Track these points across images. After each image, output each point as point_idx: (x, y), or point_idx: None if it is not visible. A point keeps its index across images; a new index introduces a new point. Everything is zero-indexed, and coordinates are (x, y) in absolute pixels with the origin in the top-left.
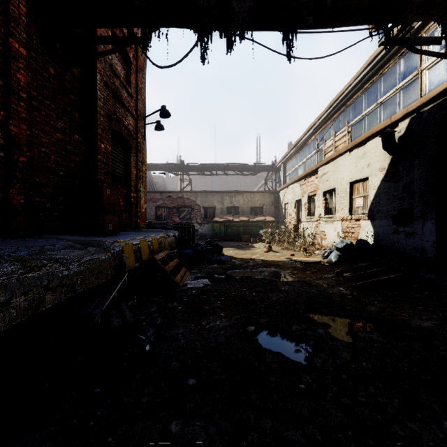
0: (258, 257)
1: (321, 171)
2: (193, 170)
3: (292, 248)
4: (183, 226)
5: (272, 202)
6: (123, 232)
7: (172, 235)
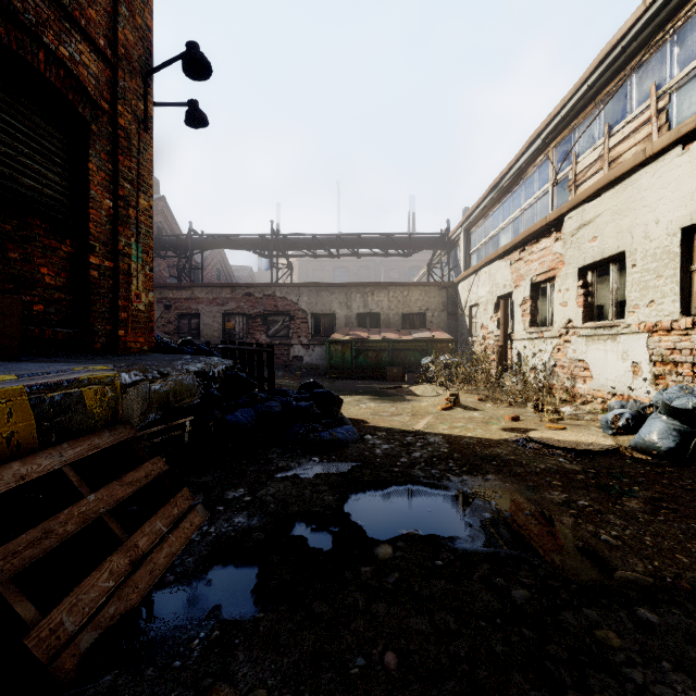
0: (430, 425)
1: (574, 219)
2: (296, 248)
3: (499, 397)
4: (244, 347)
5: (443, 305)
6: None
7: (198, 369)
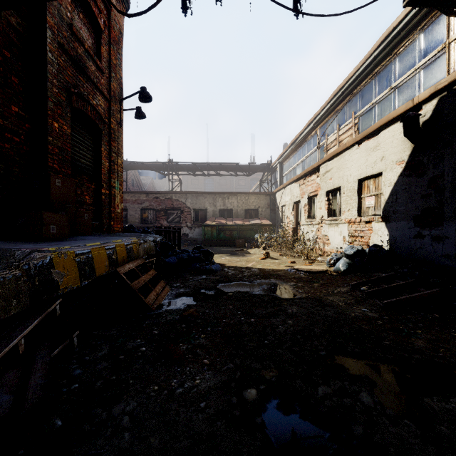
0: (254, 265)
1: (324, 168)
2: (183, 170)
3: (291, 254)
4: (167, 230)
5: (267, 205)
6: (80, 237)
7: (152, 239)
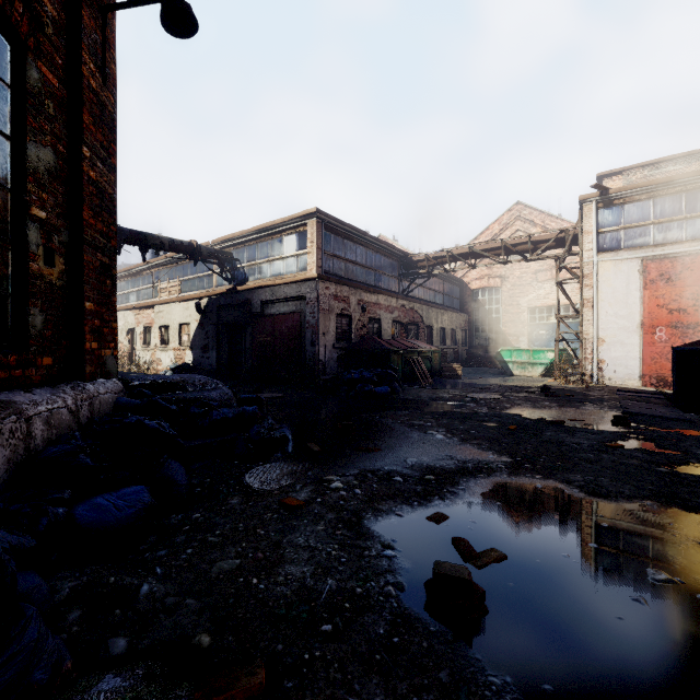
0: None
1: (158, 308)
2: None
3: None
4: None
5: None
6: None
7: None
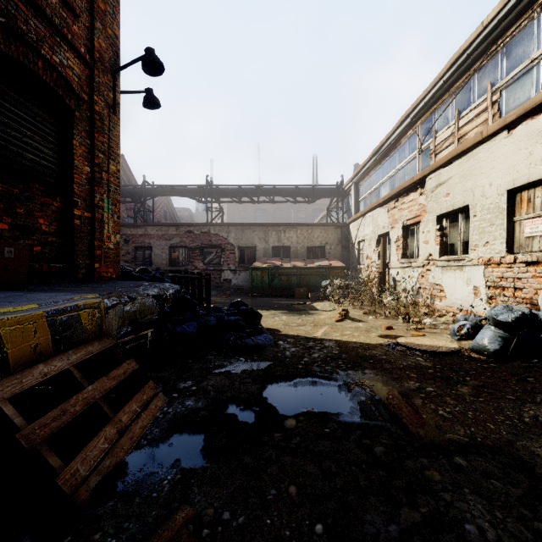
0: (326, 333)
1: (433, 180)
2: (226, 195)
3: (379, 311)
4: (188, 276)
5: (338, 240)
6: None
7: (155, 293)
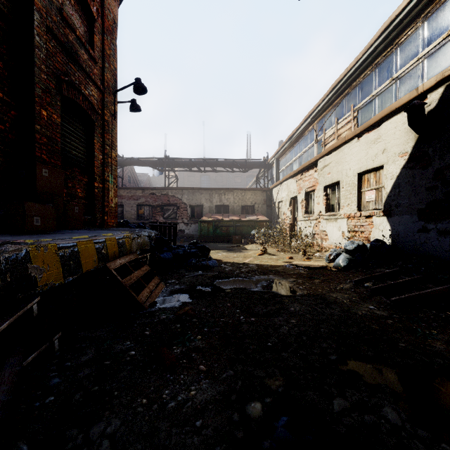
0: (251, 261)
1: (322, 163)
2: (179, 166)
3: (288, 250)
4: (162, 225)
5: (264, 201)
6: (69, 231)
7: (147, 234)
